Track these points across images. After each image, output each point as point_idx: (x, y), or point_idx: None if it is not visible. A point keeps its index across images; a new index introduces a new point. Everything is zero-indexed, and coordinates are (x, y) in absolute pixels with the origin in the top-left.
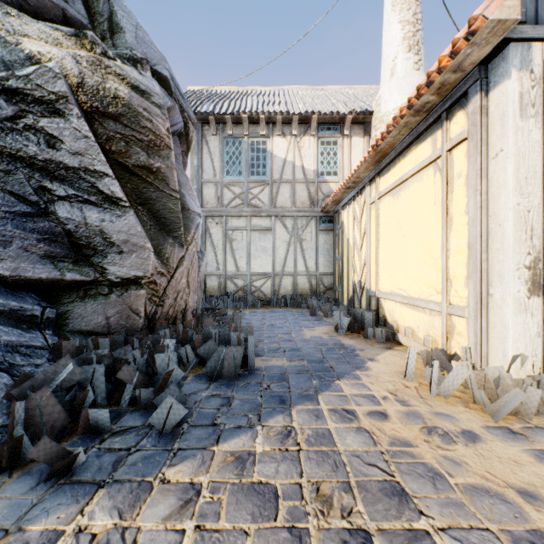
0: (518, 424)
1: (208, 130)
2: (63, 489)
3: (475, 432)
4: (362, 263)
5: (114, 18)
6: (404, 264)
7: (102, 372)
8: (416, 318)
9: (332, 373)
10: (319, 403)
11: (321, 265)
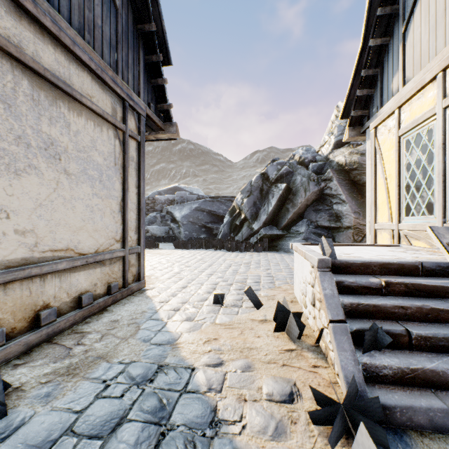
0: None
1: None
2: None
3: None
4: None
5: None
6: None
7: None
8: None
9: None
10: None
11: None
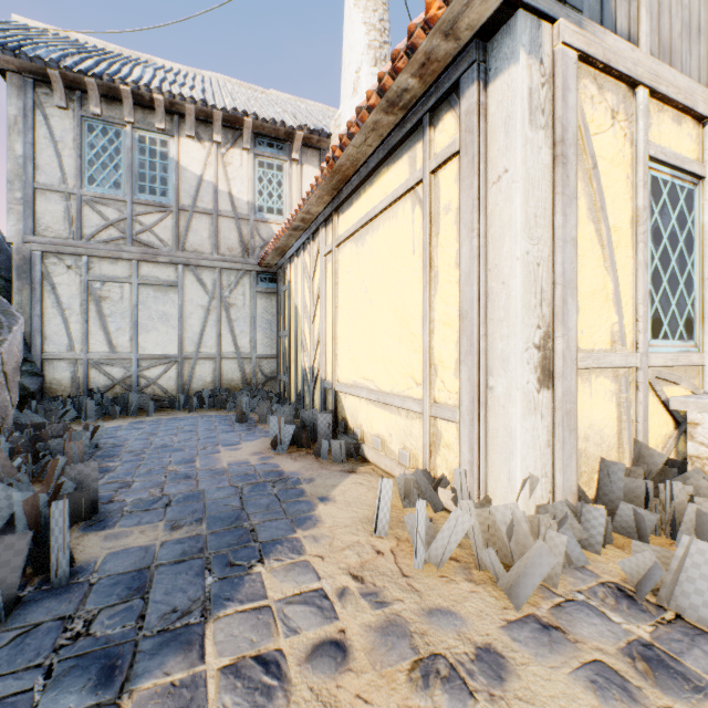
0: (545, 602)
1: (49, 96)
2: None
3: (496, 647)
4: (315, 341)
5: None
6: (371, 343)
7: None
8: (389, 422)
9: (252, 546)
10: (203, 653)
11: (260, 344)
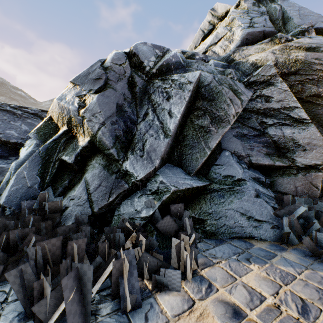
0: None
1: None
2: (322, 264)
3: None
4: None
5: (284, 15)
6: None
7: (312, 215)
8: None
9: None
10: None
11: None
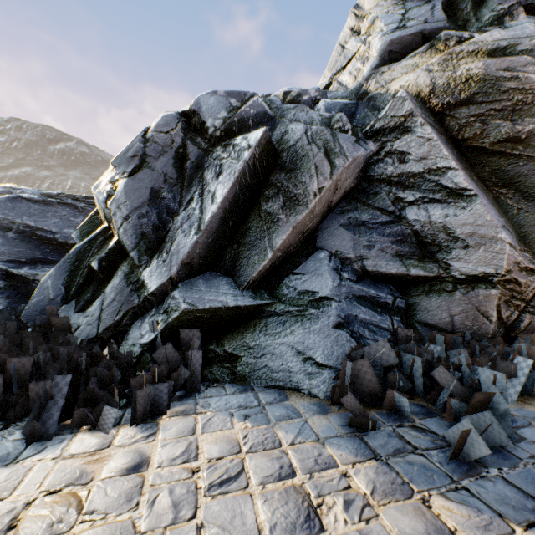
0: None
1: None
2: (354, 439)
3: None
4: None
5: None
6: None
7: (419, 365)
8: None
9: None
10: None
11: None
